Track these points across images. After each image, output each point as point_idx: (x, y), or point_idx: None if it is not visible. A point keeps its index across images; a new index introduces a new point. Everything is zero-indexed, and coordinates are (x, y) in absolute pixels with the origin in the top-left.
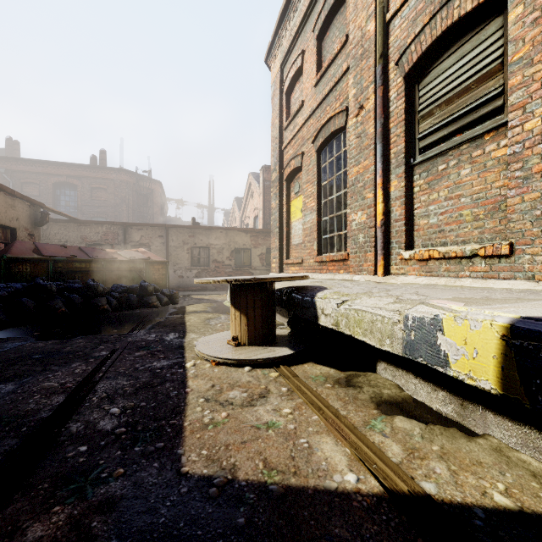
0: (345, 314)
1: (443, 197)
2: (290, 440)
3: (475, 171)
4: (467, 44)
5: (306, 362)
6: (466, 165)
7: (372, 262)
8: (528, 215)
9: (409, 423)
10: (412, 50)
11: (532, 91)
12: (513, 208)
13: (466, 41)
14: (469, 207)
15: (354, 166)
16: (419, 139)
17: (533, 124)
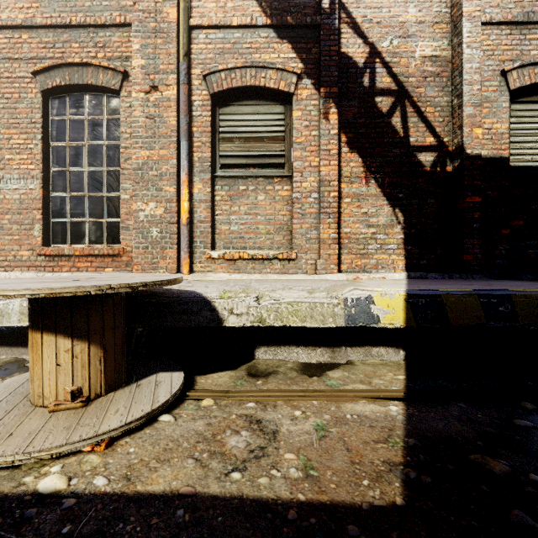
0: (275, 308)
1: (243, 211)
2: (347, 422)
3: (268, 200)
4: (261, 107)
5: (192, 378)
6: (262, 193)
7: (174, 260)
8: (304, 236)
9: (338, 372)
10: (223, 77)
11: (306, 165)
12: (297, 231)
13: (260, 104)
14: (264, 223)
15: (142, 148)
16: (221, 156)
17: (307, 185)
